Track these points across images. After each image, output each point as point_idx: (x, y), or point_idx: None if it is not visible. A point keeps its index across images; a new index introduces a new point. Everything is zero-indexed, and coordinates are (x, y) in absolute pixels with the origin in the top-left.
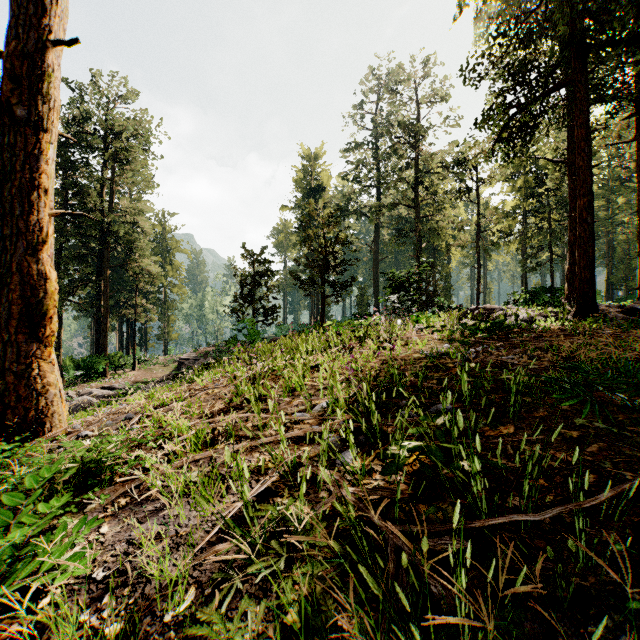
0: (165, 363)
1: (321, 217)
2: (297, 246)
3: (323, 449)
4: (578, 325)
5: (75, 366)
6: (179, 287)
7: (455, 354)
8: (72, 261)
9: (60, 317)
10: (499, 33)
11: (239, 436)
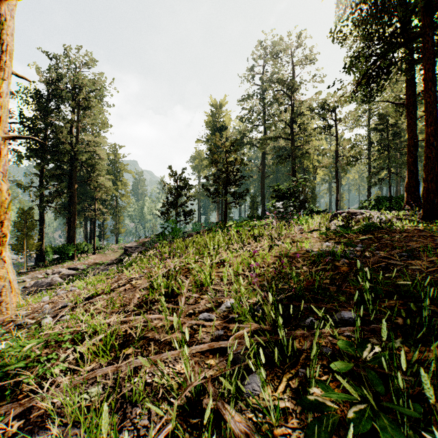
0: (116, 249)
1: (224, 146)
2: (207, 168)
3: (229, 364)
4: (432, 227)
5: (53, 251)
6: (126, 196)
7: (339, 253)
8: (51, 179)
9: (43, 217)
10: (359, 4)
11: (148, 338)
